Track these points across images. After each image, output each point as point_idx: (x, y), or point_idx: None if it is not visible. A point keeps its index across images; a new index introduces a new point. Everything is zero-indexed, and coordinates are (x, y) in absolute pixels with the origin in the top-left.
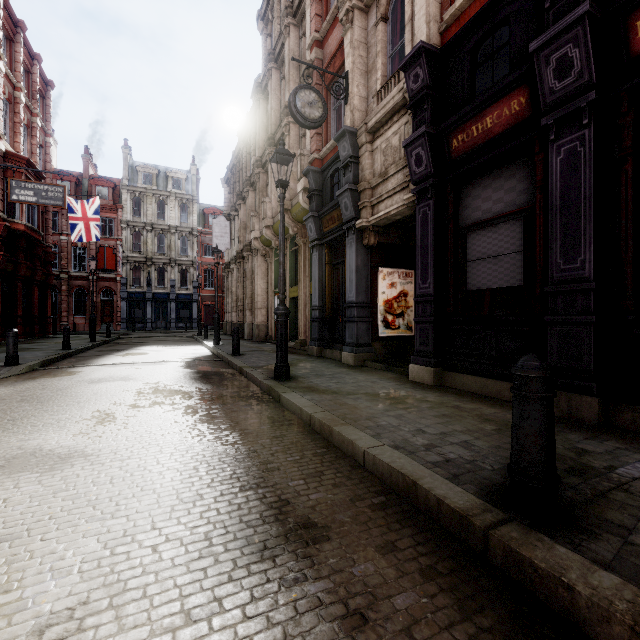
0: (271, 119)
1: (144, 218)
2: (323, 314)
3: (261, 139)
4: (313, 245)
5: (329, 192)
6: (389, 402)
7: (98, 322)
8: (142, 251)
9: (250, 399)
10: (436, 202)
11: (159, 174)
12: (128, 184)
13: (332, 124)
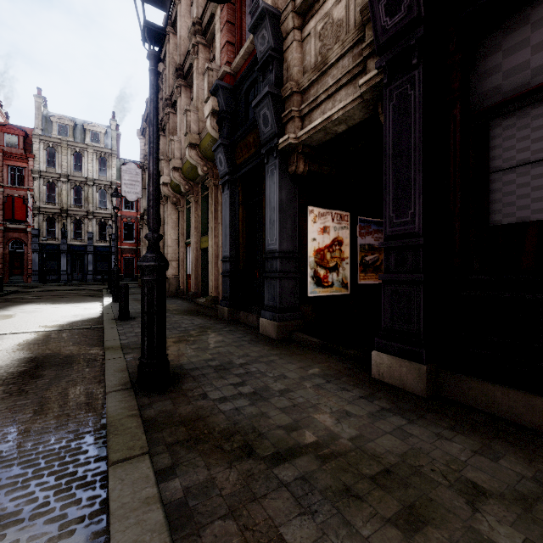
0: (180, 49)
1: (59, 169)
2: (236, 267)
3: (171, 76)
4: (224, 182)
5: (243, 113)
6: (394, 512)
7: (6, 274)
8: (56, 202)
9: (42, 473)
10: (425, 73)
11: (76, 126)
12: (41, 134)
13: (247, 31)
